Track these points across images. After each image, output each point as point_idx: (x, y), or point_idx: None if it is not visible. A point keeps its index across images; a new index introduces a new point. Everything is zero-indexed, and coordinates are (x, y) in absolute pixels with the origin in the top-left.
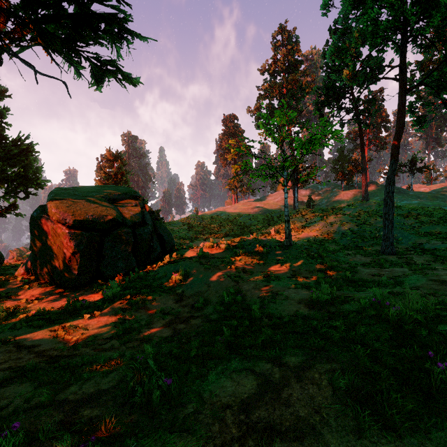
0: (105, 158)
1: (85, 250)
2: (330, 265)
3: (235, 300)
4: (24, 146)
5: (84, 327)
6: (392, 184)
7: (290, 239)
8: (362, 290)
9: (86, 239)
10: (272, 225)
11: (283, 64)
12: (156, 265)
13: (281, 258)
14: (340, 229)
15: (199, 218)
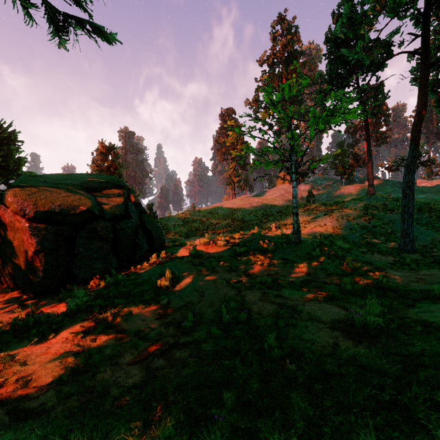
0: (98, 151)
1: (51, 248)
2: (352, 266)
3: (238, 319)
4: (5, 134)
5: (22, 360)
6: (412, 173)
7: (299, 235)
8: (411, 305)
9: (52, 234)
10: (271, 220)
11: (282, 55)
12: (141, 265)
13: (289, 257)
14: (347, 224)
15: (195, 214)
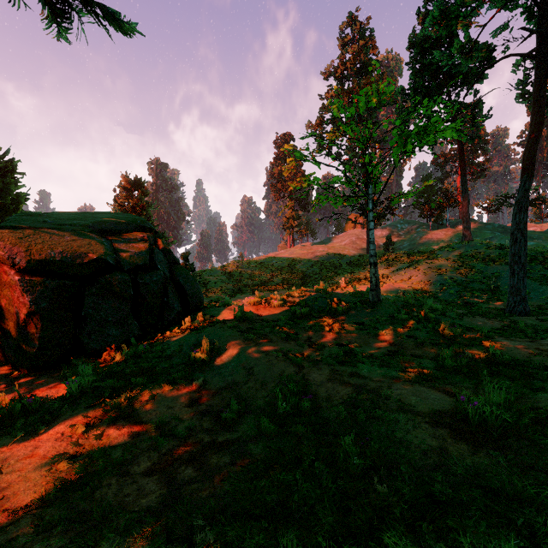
0: (121, 187)
1: (50, 309)
2: (451, 333)
3: (299, 408)
4: (0, 164)
5: None
6: (524, 211)
7: (378, 292)
8: (540, 388)
9: (51, 291)
10: (340, 274)
11: (353, 65)
12: (171, 331)
13: (365, 321)
14: (438, 279)
15: (244, 266)
